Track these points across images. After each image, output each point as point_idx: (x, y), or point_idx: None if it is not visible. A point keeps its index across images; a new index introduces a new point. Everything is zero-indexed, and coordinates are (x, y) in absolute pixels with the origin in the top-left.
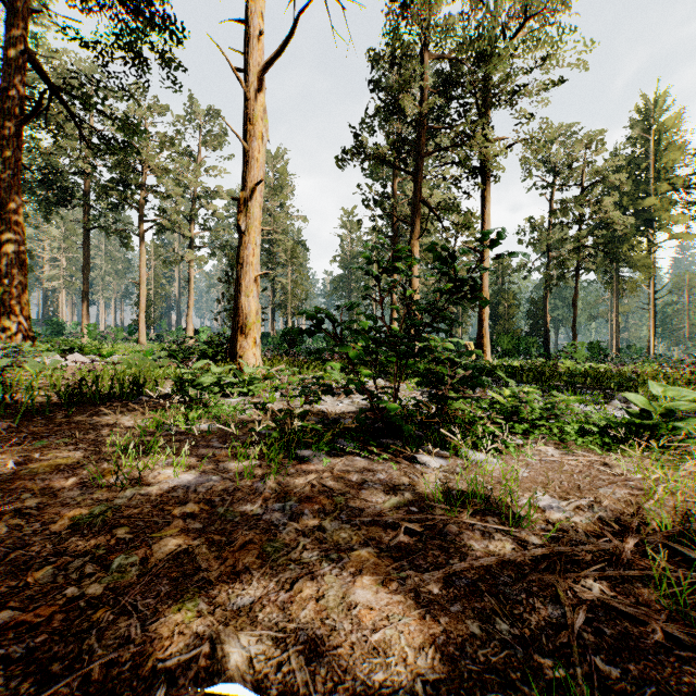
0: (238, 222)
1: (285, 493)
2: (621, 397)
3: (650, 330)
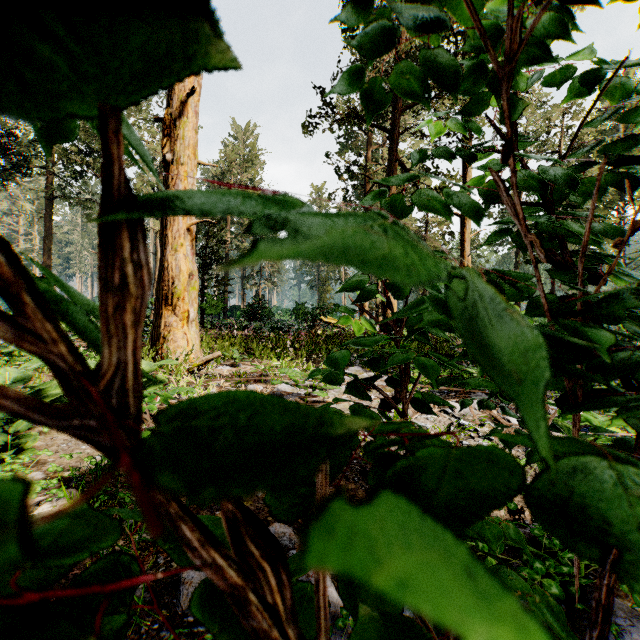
0: (163, 149)
1: None
2: None
3: None
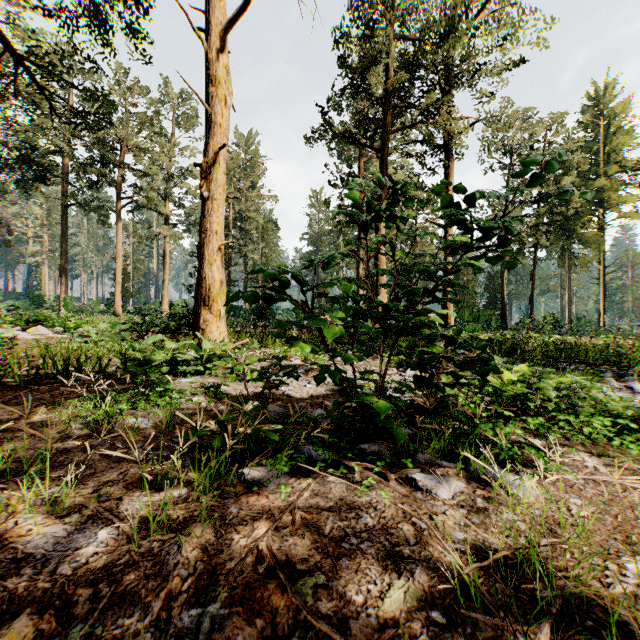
0: (201, 188)
1: (211, 571)
2: (611, 374)
3: (600, 303)
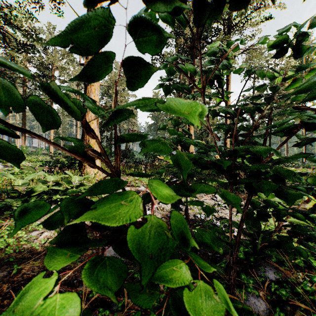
0: None
1: None
2: None
3: (303, 149)
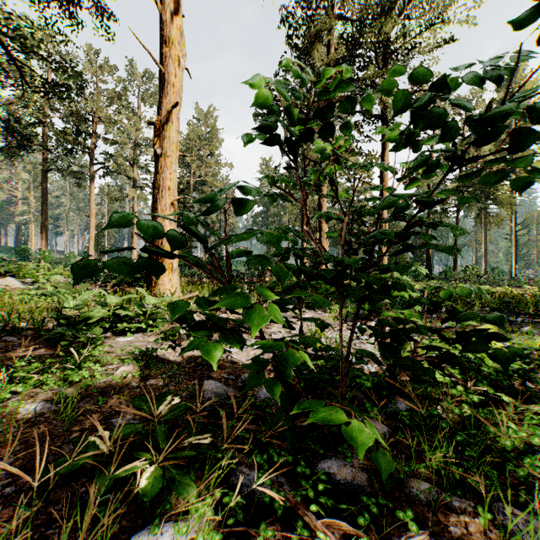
0: (154, 146)
1: None
2: None
3: (512, 256)
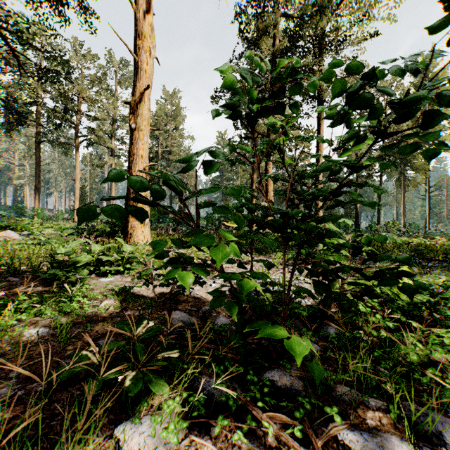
0: (129, 121)
1: None
2: None
3: (426, 213)
